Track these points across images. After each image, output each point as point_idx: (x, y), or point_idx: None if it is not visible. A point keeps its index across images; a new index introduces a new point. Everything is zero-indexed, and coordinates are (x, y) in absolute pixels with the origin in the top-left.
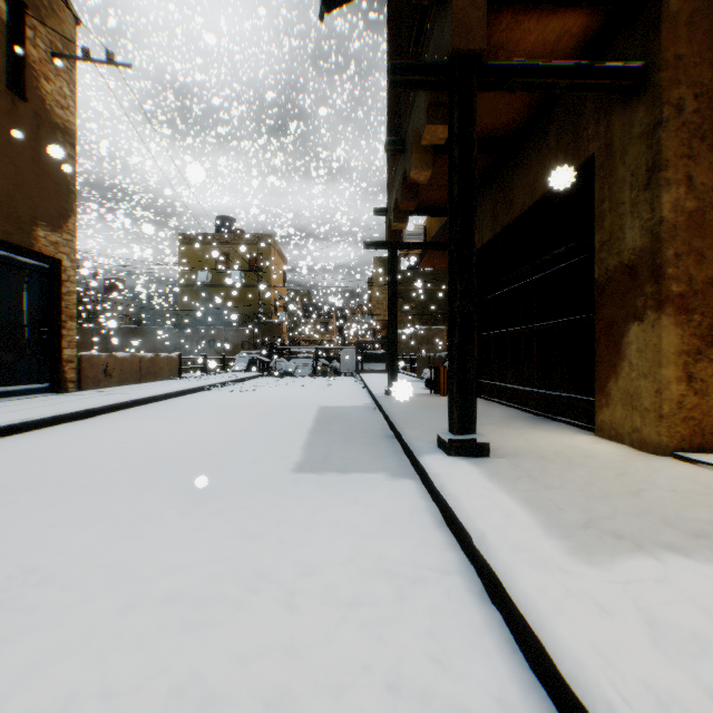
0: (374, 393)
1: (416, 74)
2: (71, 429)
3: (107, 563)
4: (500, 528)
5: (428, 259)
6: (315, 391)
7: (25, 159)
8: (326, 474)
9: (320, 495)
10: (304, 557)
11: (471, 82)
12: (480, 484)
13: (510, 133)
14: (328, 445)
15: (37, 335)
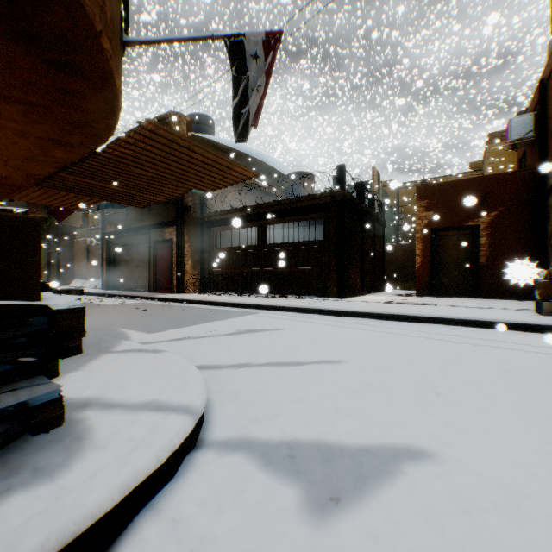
0: None
1: None
2: None
3: None
4: None
5: None
6: None
7: None
8: None
9: None
10: None
11: None
12: None
13: None
14: None
15: None
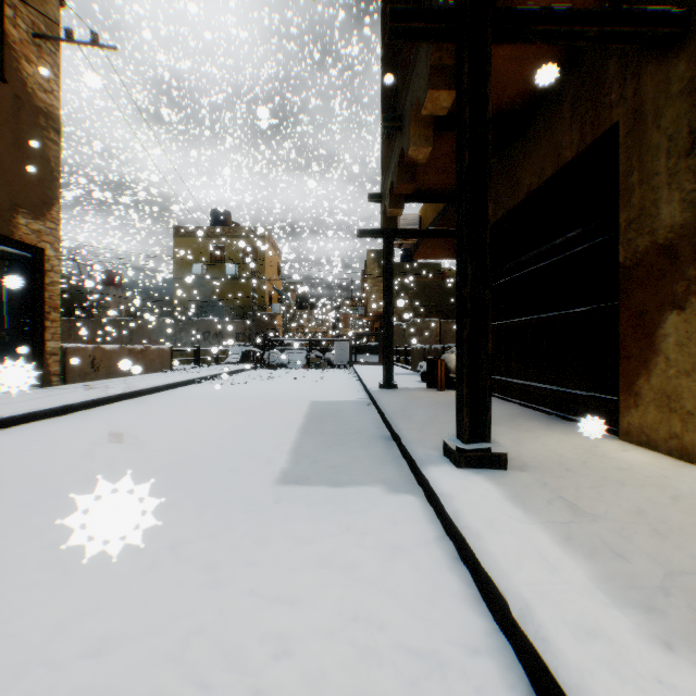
0: (369, 387)
1: (419, 21)
2: (43, 428)
3: (15, 630)
4: (549, 593)
5: (423, 249)
6: (308, 384)
7: (4, 143)
8: (315, 486)
9: (306, 517)
10: (280, 622)
11: (484, 30)
12: (504, 510)
13: (517, 107)
14: (318, 447)
15: (18, 327)
